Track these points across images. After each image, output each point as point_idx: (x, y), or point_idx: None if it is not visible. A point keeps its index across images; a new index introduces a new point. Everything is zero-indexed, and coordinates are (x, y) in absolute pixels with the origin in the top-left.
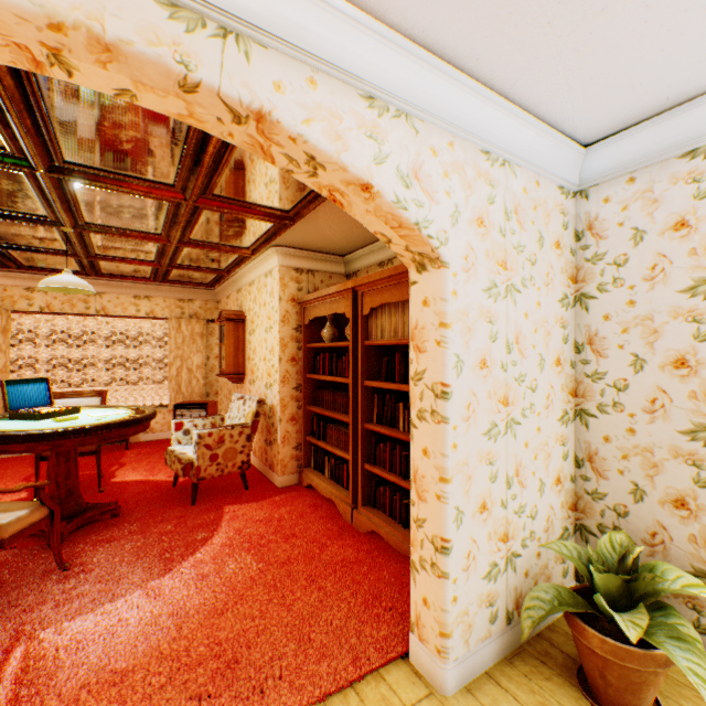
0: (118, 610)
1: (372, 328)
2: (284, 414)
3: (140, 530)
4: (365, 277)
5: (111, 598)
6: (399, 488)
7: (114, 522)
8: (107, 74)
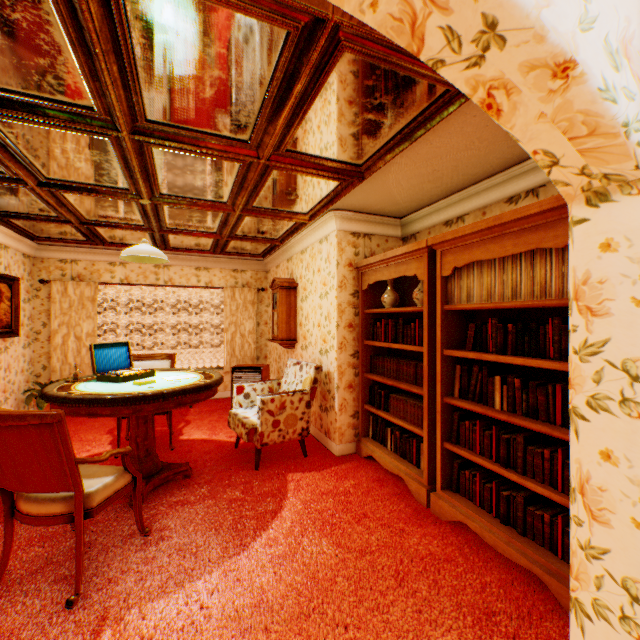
0: (198, 594)
1: (453, 290)
2: (341, 381)
3: (210, 494)
4: (448, 232)
5: (191, 576)
6: (489, 474)
7: (185, 483)
8: None
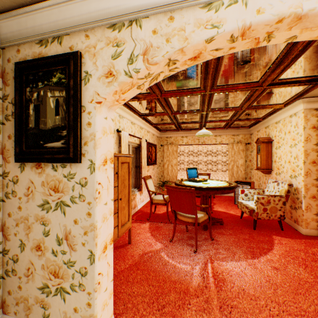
0: (239, 266)
1: None
2: (306, 193)
3: (233, 233)
4: None
5: (233, 259)
6: None
7: (220, 226)
8: (288, 33)
